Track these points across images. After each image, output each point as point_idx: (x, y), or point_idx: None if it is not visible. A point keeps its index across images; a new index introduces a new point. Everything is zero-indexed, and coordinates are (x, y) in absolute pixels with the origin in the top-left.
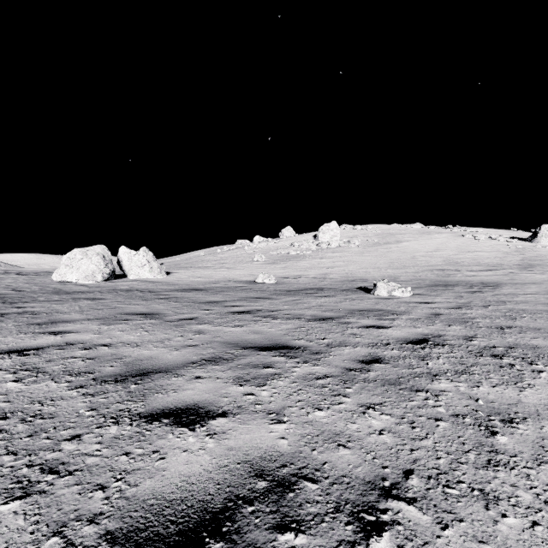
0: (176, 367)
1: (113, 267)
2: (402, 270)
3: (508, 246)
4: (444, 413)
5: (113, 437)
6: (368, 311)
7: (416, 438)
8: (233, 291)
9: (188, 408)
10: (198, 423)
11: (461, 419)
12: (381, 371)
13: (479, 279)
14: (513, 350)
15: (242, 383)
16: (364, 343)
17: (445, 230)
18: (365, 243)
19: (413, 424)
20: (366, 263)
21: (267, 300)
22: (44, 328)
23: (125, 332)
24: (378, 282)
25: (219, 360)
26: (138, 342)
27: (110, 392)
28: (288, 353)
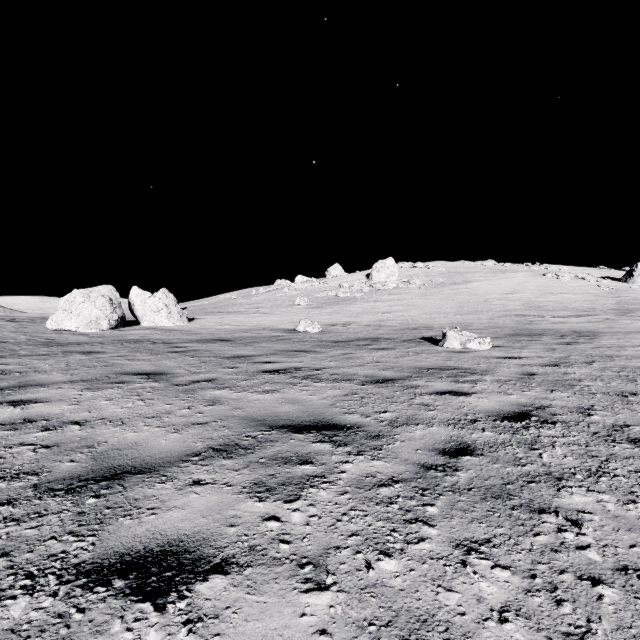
0: (168, 463)
1: (122, 312)
2: (473, 315)
3: (598, 287)
4: (602, 565)
5: (10, 628)
6: (439, 369)
7: (572, 634)
8: (267, 342)
9: (166, 550)
10: (174, 590)
11: (636, 578)
12: (475, 470)
13: (569, 327)
14: None
15: (263, 494)
16: (441, 420)
17: (522, 268)
18: (427, 284)
19: (555, 592)
20: (429, 307)
21: (309, 355)
22: (6, 395)
23: (113, 402)
24: (448, 331)
25: (234, 450)
26: (125, 417)
27: (49, 514)
28: (334, 436)
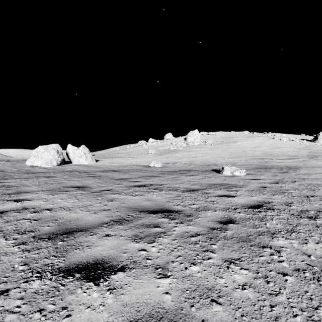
0: (93, 227)
1: (63, 157)
2: (237, 158)
3: (300, 144)
4: (288, 268)
5: (34, 292)
6: (220, 185)
7: (272, 293)
8: (135, 172)
9: (97, 262)
10: (102, 277)
11: (302, 273)
12: (235, 230)
13: (285, 164)
14: (321, 213)
15: (138, 240)
16: (220, 208)
17: (262, 135)
18: (215, 143)
19: (266, 278)
20: (215, 154)
21: (156, 178)
22: (12, 197)
23: (63, 200)
24: (224, 166)
25: (123, 221)
26: (70, 207)
27: (42, 248)
28: (170, 215)
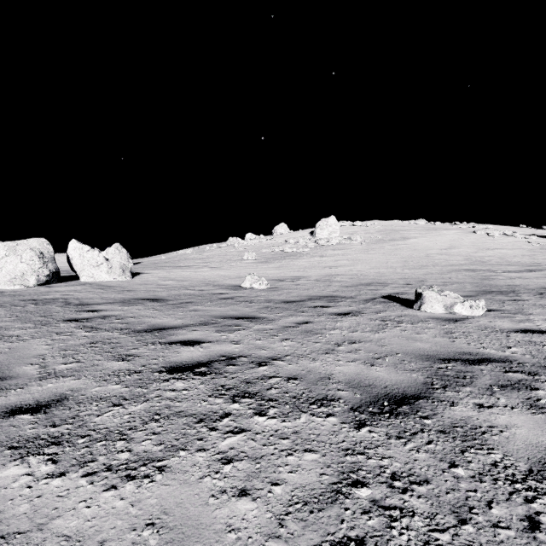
0: None
1: (55, 267)
2: (422, 270)
3: (529, 243)
4: None
5: None
6: (462, 361)
7: None
8: (205, 302)
9: None
10: None
11: None
12: None
13: (533, 283)
14: None
15: None
16: None
17: (452, 227)
18: (368, 240)
19: None
20: (374, 262)
21: (253, 325)
22: None
23: None
24: (423, 290)
25: None
26: None
27: None
28: None
